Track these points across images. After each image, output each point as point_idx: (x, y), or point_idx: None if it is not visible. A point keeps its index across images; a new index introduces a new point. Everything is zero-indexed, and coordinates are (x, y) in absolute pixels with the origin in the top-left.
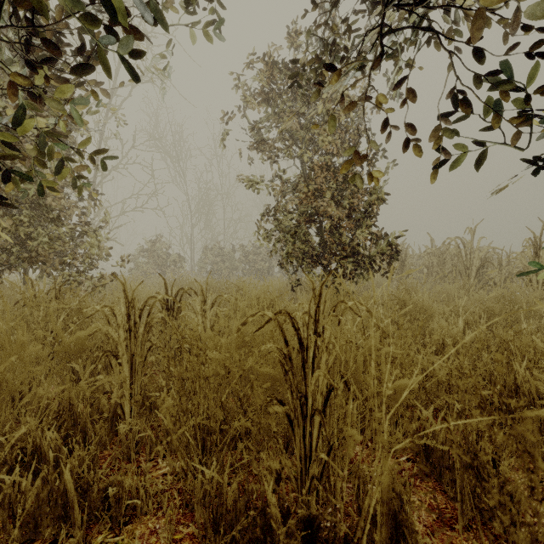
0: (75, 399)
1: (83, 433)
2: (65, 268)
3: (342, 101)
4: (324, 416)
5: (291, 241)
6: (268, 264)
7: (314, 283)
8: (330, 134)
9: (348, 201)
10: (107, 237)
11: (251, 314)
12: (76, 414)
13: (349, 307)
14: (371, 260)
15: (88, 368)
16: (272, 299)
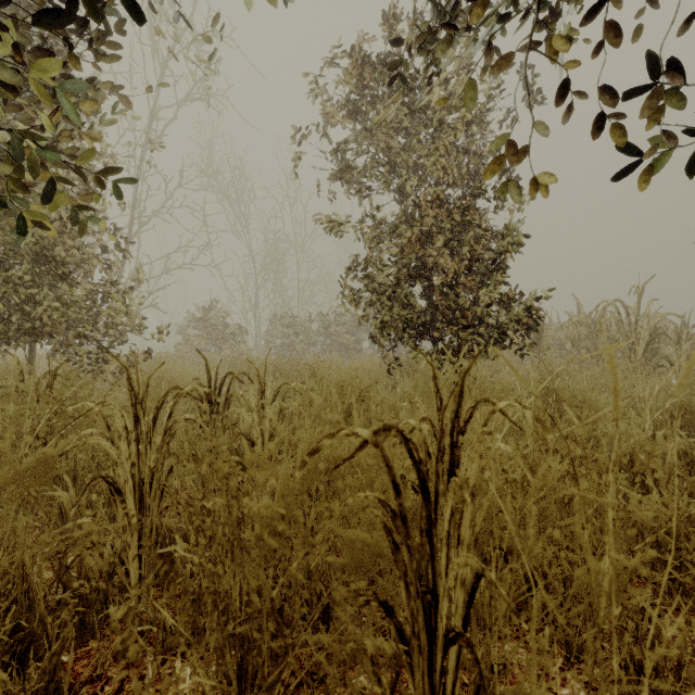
0: (29, 565)
1: (44, 624)
2: (83, 342)
3: (485, 55)
4: (467, 625)
5: (389, 305)
6: (355, 338)
7: (419, 363)
8: (442, 155)
9: (467, 250)
10: (140, 301)
11: (329, 418)
12: (33, 591)
13: (500, 410)
14: (501, 331)
15: (57, 511)
16: (362, 389)
